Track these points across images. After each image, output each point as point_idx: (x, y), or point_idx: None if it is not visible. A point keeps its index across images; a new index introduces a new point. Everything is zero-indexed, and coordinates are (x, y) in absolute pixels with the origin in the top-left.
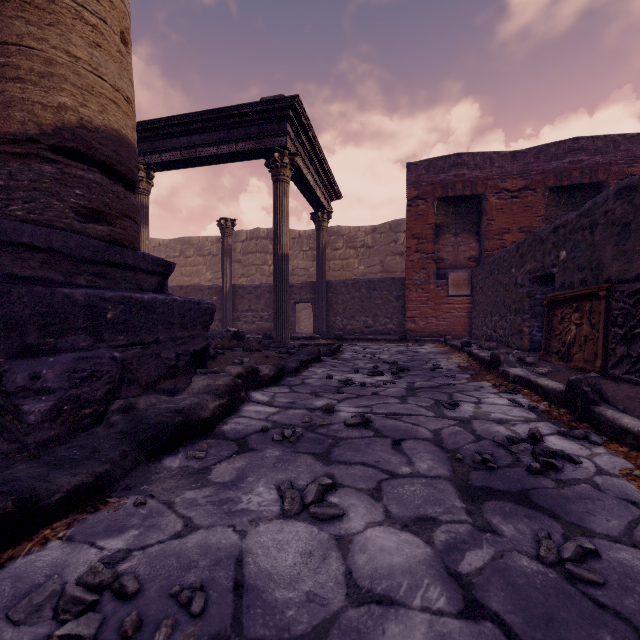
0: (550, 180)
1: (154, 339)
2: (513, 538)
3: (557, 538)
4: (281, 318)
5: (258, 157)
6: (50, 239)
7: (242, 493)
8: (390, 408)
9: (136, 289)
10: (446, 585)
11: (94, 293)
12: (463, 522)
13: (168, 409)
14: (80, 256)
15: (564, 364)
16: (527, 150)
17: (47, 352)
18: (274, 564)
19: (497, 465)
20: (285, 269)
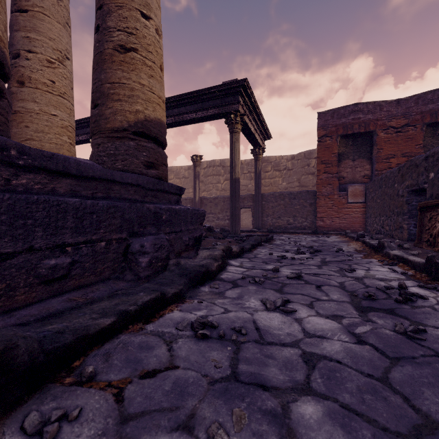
0: (427, 118)
1: (180, 230)
2: (383, 324)
3: (406, 326)
4: (235, 218)
5: (220, 118)
6: (137, 180)
7: (244, 301)
8: (312, 271)
9: (168, 203)
10: (348, 335)
11: (157, 206)
12: (357, 318)
13: (195, 265)
14: (147, 187)
15: (431, 249)
16: (408, 98)
17: (141, 235)
18: (269, 324)
19: (377, 298)
20: (237, 187)
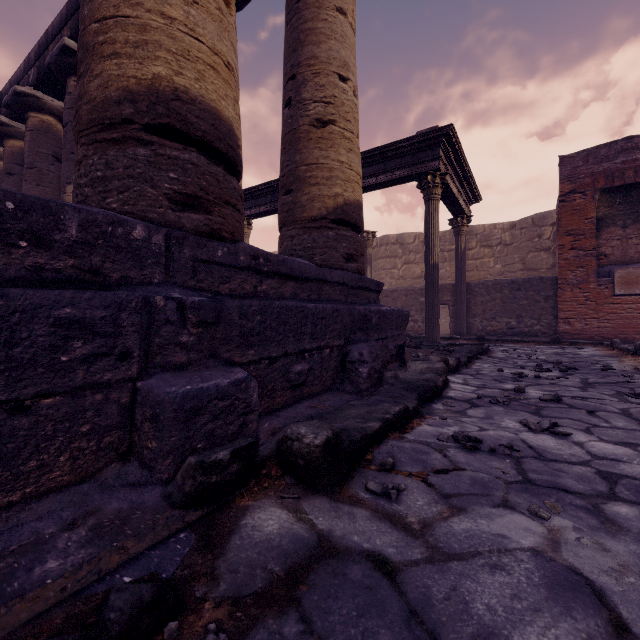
0: None
1: (385, 336)
2: None
3: None
4: (432, 320)
5: (410, 180)
6: (343, 277)
7: (497, 421)
8: (573, 393)
9: (368, 303)
10: None
11: (366, 308)
12: None
13: (418, 379)
14: (350, 285)
15: None
16: None
17: (352, 342)
18: (543, 444)
19: None
20: (436, 277)
